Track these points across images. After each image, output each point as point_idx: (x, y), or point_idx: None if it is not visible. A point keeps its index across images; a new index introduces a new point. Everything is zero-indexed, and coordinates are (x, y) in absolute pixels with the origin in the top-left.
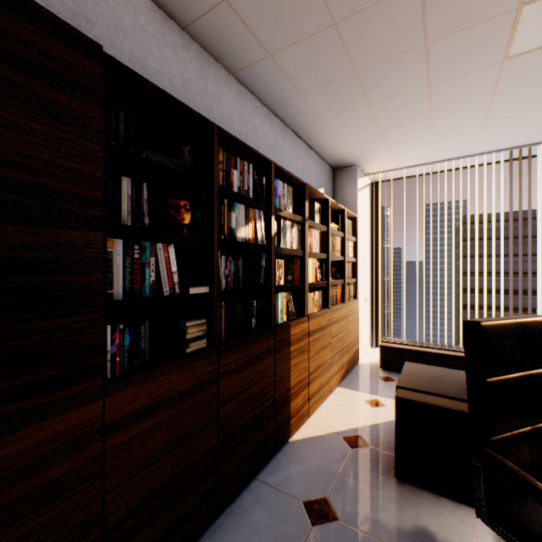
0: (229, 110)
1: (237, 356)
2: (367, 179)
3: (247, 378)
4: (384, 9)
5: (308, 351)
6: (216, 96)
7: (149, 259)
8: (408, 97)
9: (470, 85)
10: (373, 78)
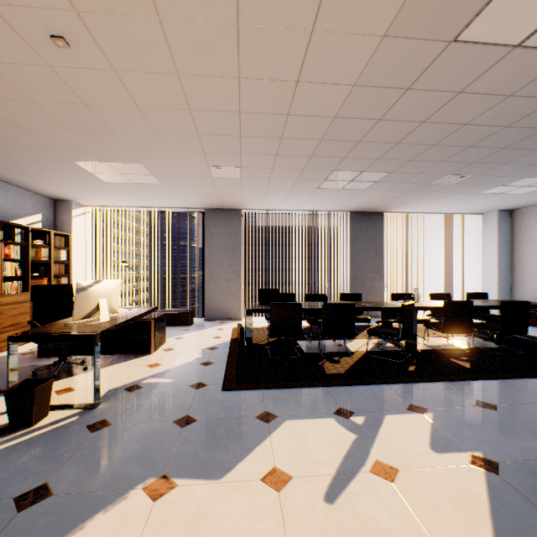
0: None
1: None
2: (89, 208)
3: None
4: (26, 161)
5: (3, 314)
6: None
7: None
8: (73, 183)
9: (102, 185)
10: (43, 175)
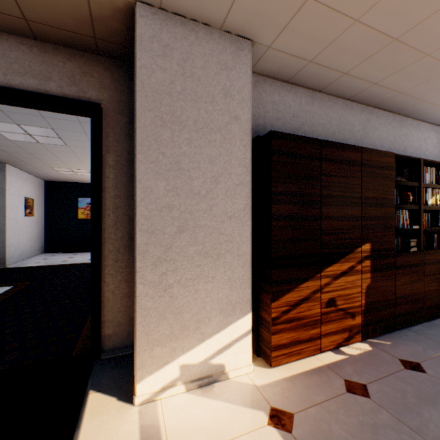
0: (411, 137)
1: (430, 257)
2: None
3: (434, 269)
4: None
5: None
6: (405, 134)
7: (400, 215)
8: None
9: None
10: None
